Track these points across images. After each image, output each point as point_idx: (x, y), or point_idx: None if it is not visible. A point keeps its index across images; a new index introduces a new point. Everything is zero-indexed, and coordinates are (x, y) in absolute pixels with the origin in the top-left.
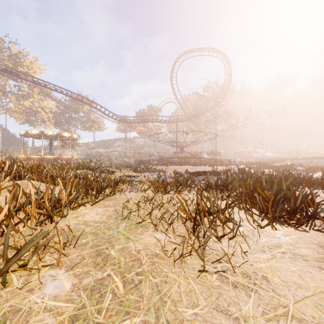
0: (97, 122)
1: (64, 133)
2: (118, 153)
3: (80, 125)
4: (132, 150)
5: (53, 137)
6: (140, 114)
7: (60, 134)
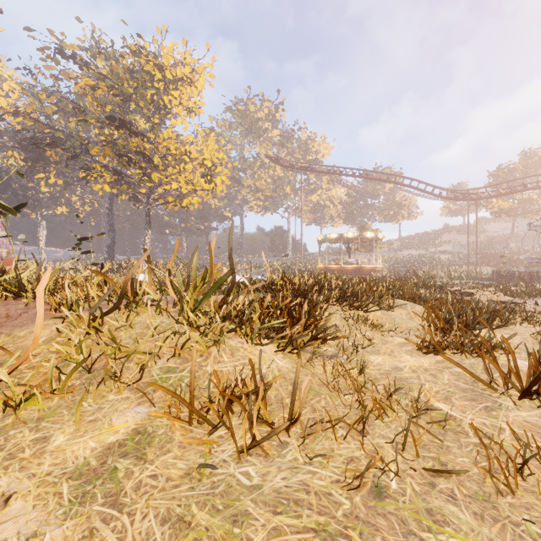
0: (406, 206)
1: (366, 233)
2: (446, 256)
3: (379, 215)
4: (478, 248)
5: (351, 240)
6: (501, 174)
7: (361, 235)
